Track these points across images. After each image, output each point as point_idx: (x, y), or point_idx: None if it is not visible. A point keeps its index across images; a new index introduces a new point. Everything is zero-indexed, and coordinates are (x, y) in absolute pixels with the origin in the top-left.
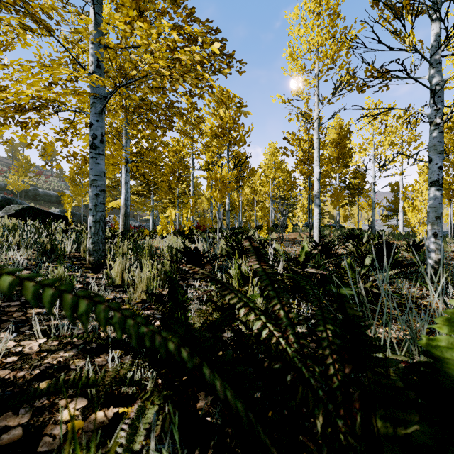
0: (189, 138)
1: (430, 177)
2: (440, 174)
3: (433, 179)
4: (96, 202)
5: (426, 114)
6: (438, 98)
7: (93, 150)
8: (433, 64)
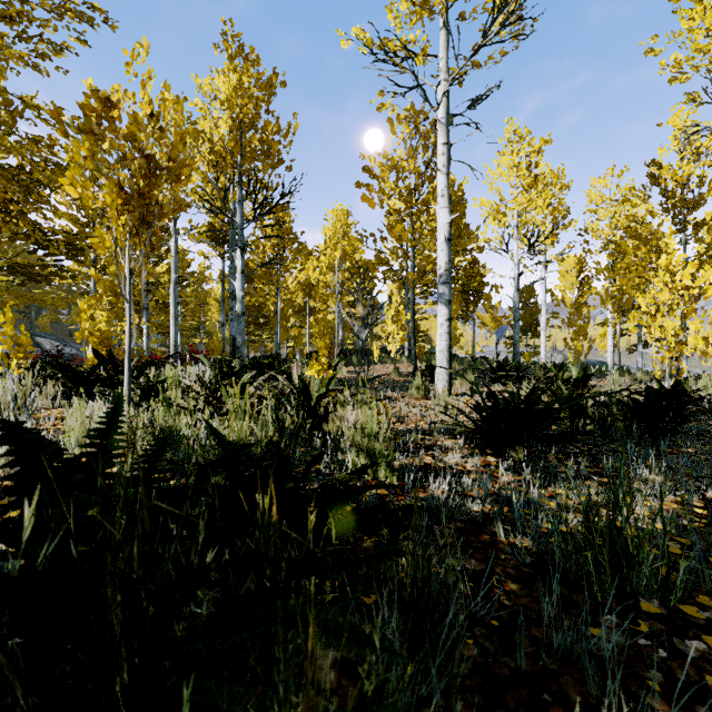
0: None
1: None
2: None
3: None
4: None
5: None
6: None
7: None
8: None
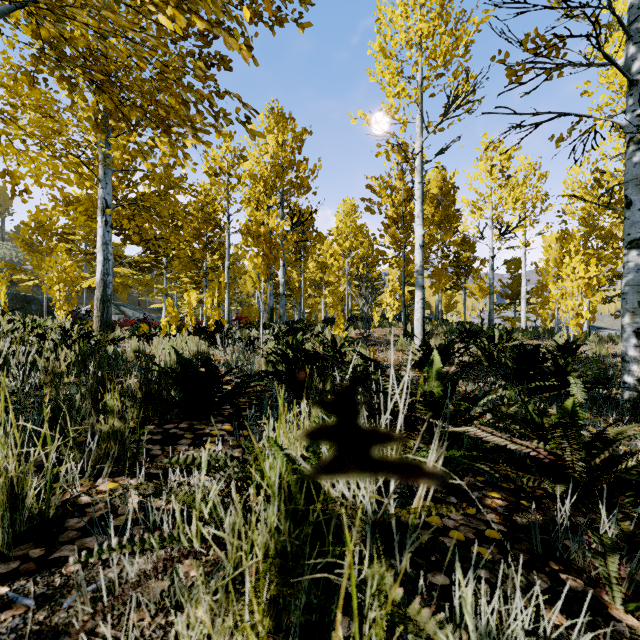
0: (190, 129)
1: (628, 233)
2: None
3: (634, 236)
4: None
5: (621, 124)
6: None
7: None
8: (633, 38)
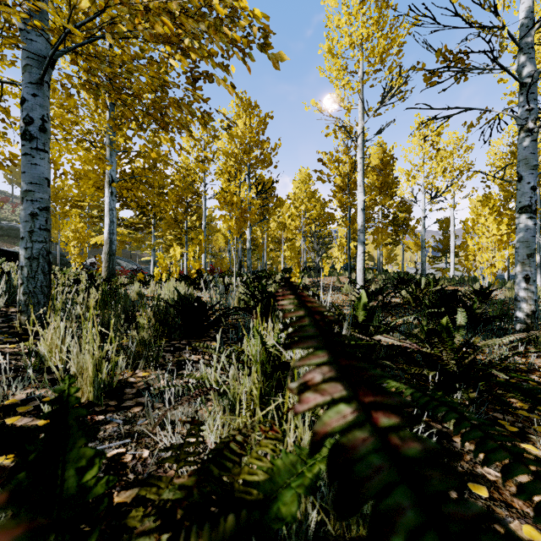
0: (187, 132)
1: (519, 201)
2: (533, 196)
3: (523, 203)
4: (32, 227)
5: (514, 116)
6: (530, 95)
7: (26, 142)
8: (523, 49)
